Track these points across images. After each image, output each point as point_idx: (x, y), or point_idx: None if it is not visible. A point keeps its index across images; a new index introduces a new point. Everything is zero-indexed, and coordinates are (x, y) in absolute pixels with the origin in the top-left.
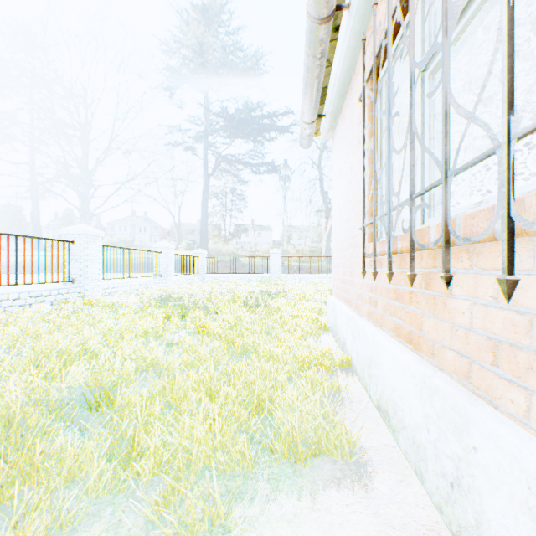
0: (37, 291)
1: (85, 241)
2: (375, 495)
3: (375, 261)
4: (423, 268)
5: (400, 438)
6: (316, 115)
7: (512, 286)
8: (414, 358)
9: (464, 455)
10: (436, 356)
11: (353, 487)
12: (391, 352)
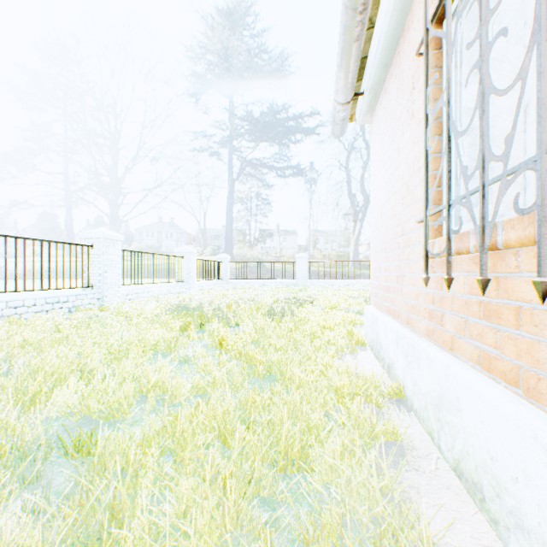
0: (54, 297)
1: (103, 245)
2: None
3: (449, 263)
4: None
5: (512, 541)
6: (352, 94)
7: None
8: (542, 419)
9: None
10: None
11: None
12: (487, 398)
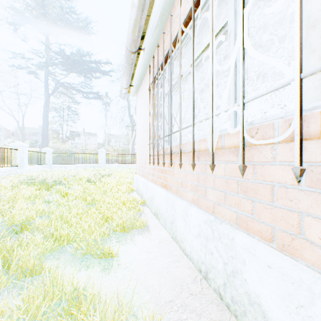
0: None
1: None
2: (152, 234)
3: (154, 158)
4: (168, 161)
5: (161, 220)
6: (129, 85)
7: (181, 165)
8: (165, 191)
9: (174, 212)
10: (171, 189)
11: (145, 234)
12: (158, 191)
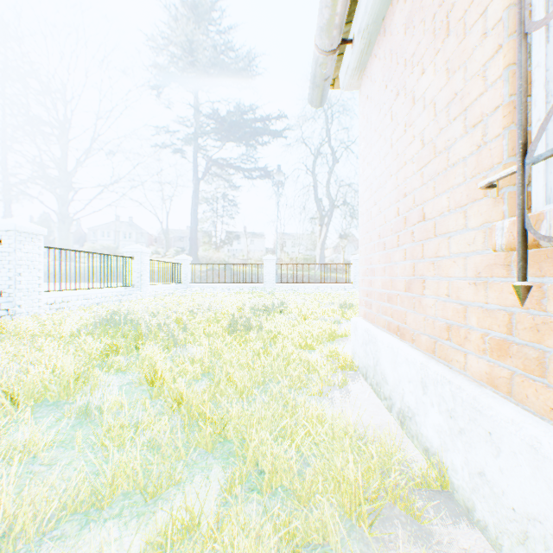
0: None
1: (15, 240)
2: None
3: None
4: None
5: None
6: (339, 37)
7: None
8: None
9: None
10: None
11: None
12: None
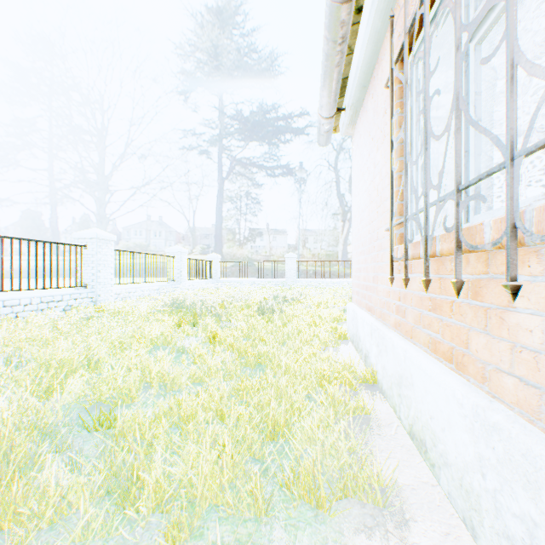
0: (49, 296)
1: (97, 245)
2: None
3: (407, 266)
4: (469, 274)
5: (442, 476)
6: (335, 109)
7: None
8: (459, 383)
9: (543, 520)
10: (489, 381)
11: (388, 541)
12: (428, 372)
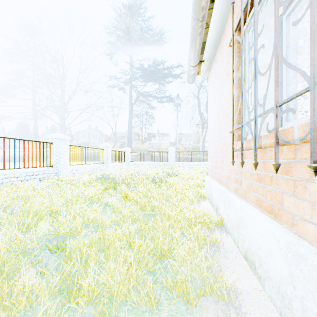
0: (31, 172)
1: (59, 143)
2: None
3: (242, 154)
4: (282, 159)
5: (265, 285)
6: (198, 61)
7: None
8: (277, 227)
9: None
10: (296, 226)
11: None
12: (257, 219)
